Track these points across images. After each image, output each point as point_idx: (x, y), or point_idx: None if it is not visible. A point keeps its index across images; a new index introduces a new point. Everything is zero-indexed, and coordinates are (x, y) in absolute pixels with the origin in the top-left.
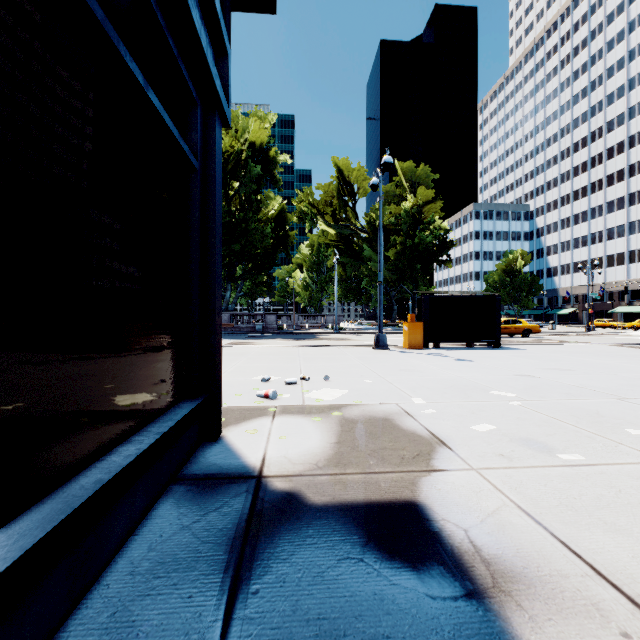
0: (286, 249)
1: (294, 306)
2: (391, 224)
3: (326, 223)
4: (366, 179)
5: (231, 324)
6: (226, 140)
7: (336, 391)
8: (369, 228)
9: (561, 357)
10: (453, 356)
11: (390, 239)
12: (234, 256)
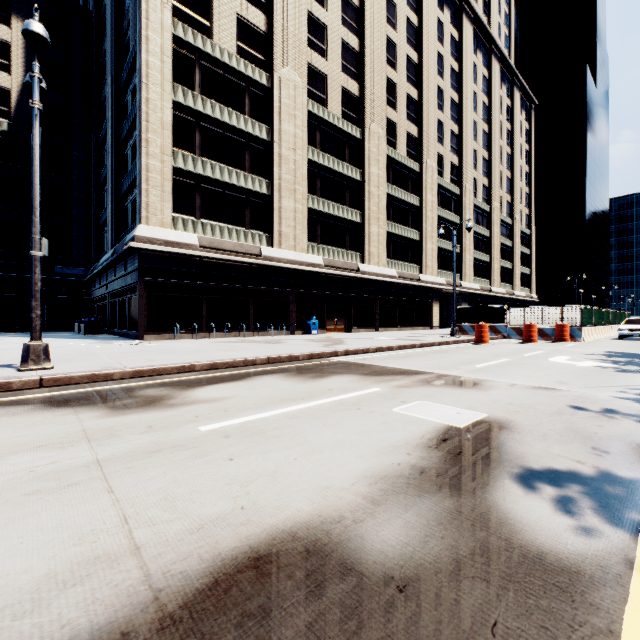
0: None
1: None
2: None
3: None
4: None
5: None
6: None
7: (115, 344)
8: None
9: None
10: None
11: None
12: None
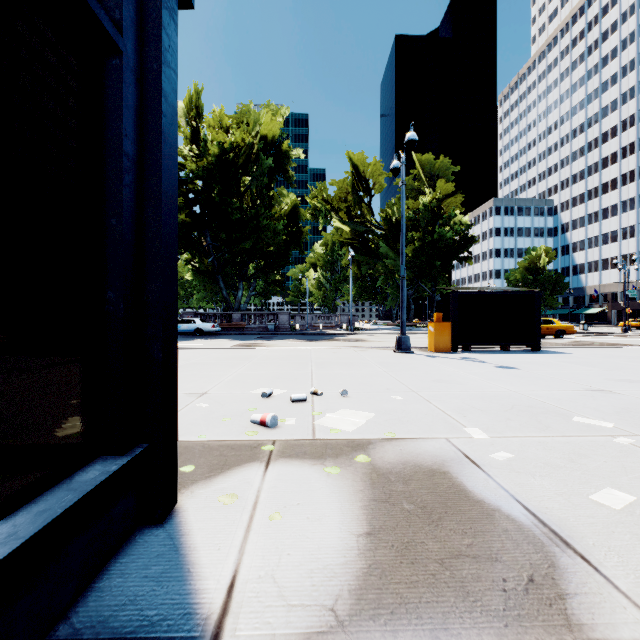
0: (299, 247)
1: (307, 306)
2: (409, 219)
3: (340, 220)
4: (382, 173)
5: (243, 324)
6: (237, 133)
7: (358, 414)
8: (385, 225)
9: (624, 364)
10: (491, 362)
11: (408, 235)
12: (246, 254)
